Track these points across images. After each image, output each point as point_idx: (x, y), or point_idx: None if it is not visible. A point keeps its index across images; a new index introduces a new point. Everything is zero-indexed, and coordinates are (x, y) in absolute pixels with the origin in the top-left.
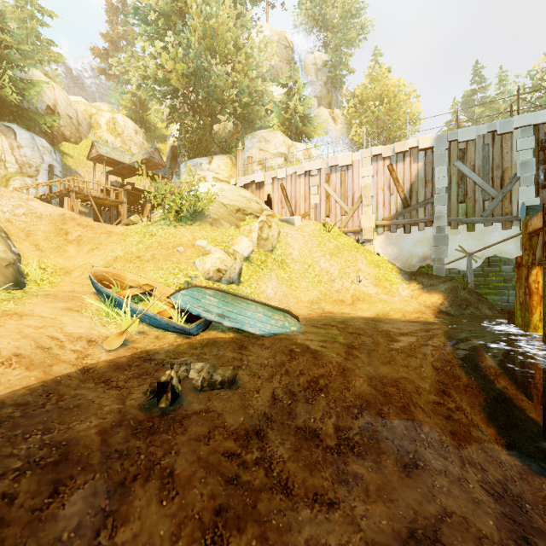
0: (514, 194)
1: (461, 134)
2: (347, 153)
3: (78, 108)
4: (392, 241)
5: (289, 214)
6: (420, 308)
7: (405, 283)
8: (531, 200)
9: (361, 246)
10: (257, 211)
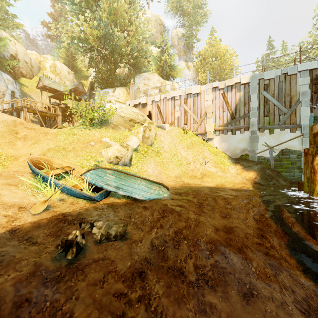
0: (298, 111)
1: (266, 75)
2: (197, 86)
3: (32, 57)
4: (224, 139)
5: (162, 123)
6: (243, 180)
7: (233, 165)
8: (308, 115)
9: (205, 142)
10: (142, 120)
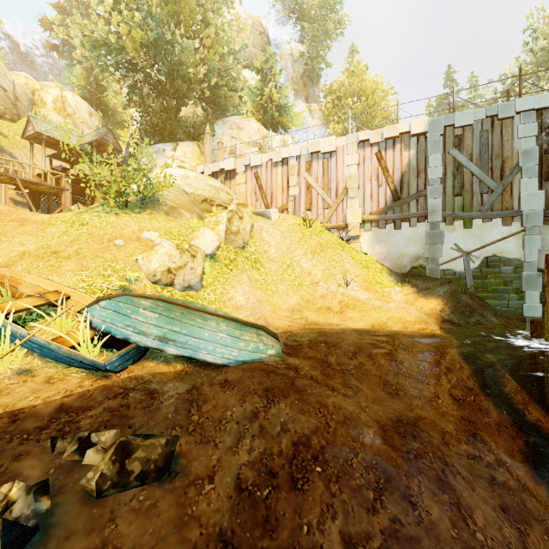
0: (516, 186)
1: (457, 118)
2: (330, 138)
3: (18, 81)
4: (380, 238)
5: (264, 207)
6: (421, 316)
7: (397, 286)
8: (535, 192)
9: (346, 243)
10: (227, 202)
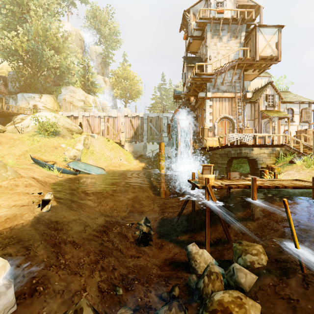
0: (163, 134)
1: (150, 114)
2: (115, 112)
3: None
4: (131, 146)
5: (91, 132)
6: (138, 167)
7: (135, 160)
8: (166, 137)
9: (120, 147)
10: (77, 130)
